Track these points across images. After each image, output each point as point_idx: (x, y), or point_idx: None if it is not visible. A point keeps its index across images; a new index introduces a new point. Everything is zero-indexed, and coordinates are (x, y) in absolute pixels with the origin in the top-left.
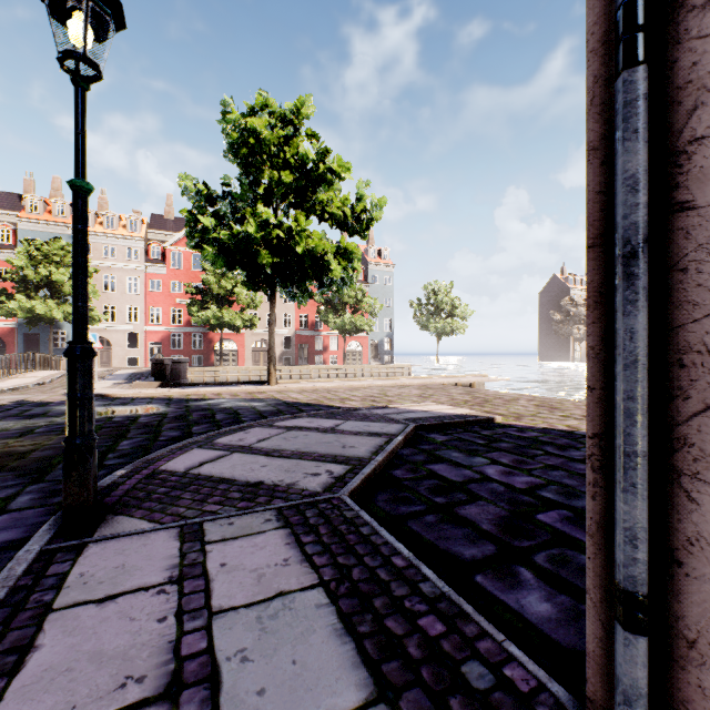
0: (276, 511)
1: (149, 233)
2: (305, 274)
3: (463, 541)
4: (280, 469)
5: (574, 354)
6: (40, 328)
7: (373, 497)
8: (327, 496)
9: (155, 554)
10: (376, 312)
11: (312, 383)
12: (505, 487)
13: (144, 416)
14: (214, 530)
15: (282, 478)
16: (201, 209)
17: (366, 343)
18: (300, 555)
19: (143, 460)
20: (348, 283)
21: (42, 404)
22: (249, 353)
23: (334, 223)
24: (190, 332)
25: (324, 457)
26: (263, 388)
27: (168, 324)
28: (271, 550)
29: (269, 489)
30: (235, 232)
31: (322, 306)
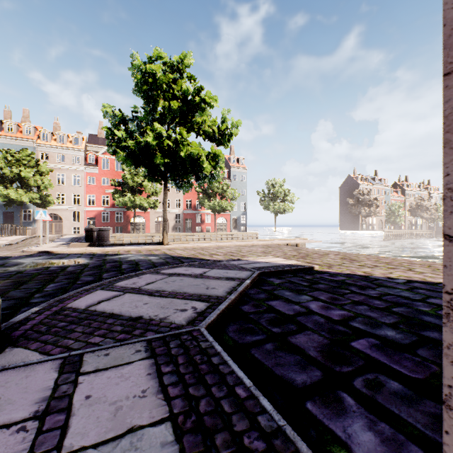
0: (146, 343)
1: (87, 146)
2: (187, 171)
3: (295, 368)
4: (157, 306)
5: (361, 225)
6: (14, 208)
7: (225, 328)
8: (189, 329)
9: (32, 386)
10: (235, 198)
11: (192, 243)
12: (325, 319)
13: (72, 266)
14: (91, 361)
15: (157, 313)
16: (116, 126)
17: (229, 218)
18: (157, 385)
19: (56, 300)
20: (216, 177)
21: (4, 258)
22: (153, 224)
23: (206, 137)
24: (114, 211)
25: (192, 296)
26: (159, 247)
27: (99, 206)
28: (133, 381)
29: (145, 323)
30: (139, 141)
31: (200, 194)
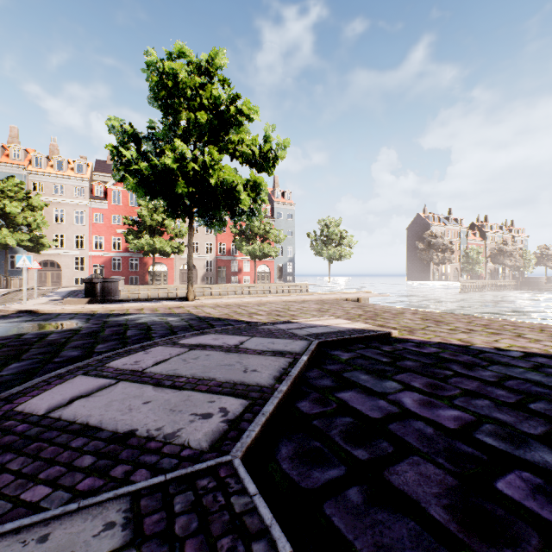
0: (130, 501)
1: (93, 175)
2: (218, 204)
3: None
4: (164, 408)
5: (433, 275)
6: None
7: (275, 451)
8: (212, 461)
9: None
10: (281, 241)
11: (226, 299)
12: (433, 428)
13: (56, 333)
14: None
15: (161, 424)
16: (125, 144)
17: (273, 266)
18: None
19: (2, 397)
20: (257, 213)
21: None
22: (177, 274)
23: (244, 161)
24: (128, 256)
25: (221, 387)
26: (182, 304)
27: (109, 250)
28: None
29: (137, 447)
30: (154, 164)
31: (237, 236)
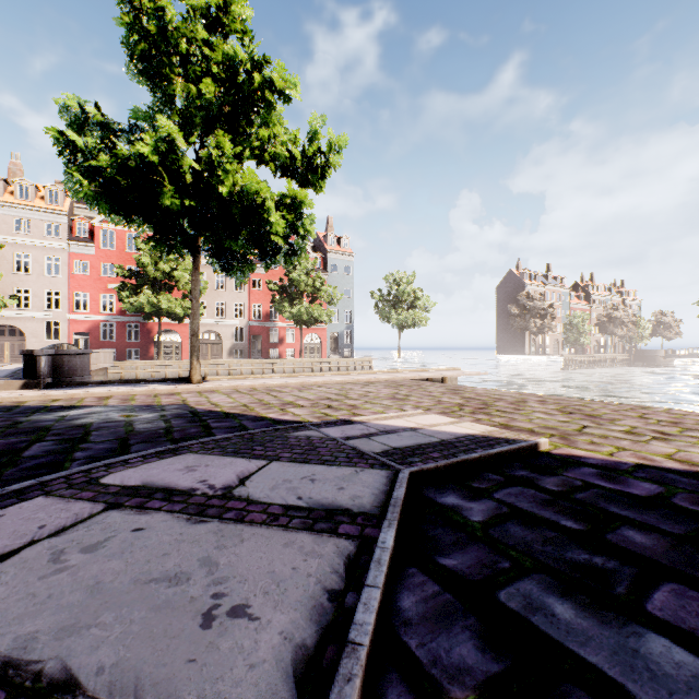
0: None
1: (75, 208)
2: (236, 231)
3: None
4: None
5: (530, 347)
6: None
7: None
8: None
9: None
10: (335, 301)
11: (252, 380)
12: None
13: None
14: None
15: None
16: (81, 130)
17: (325, 335)
18: None
19: None
20: (299, 251)
21: None
22: None
23: (279, 170)
24: (124, 321)
25: None
26: (178, 388)
27: (97, 312)
28: None
29: None
30: (121, 155)
31: (277, 296)
